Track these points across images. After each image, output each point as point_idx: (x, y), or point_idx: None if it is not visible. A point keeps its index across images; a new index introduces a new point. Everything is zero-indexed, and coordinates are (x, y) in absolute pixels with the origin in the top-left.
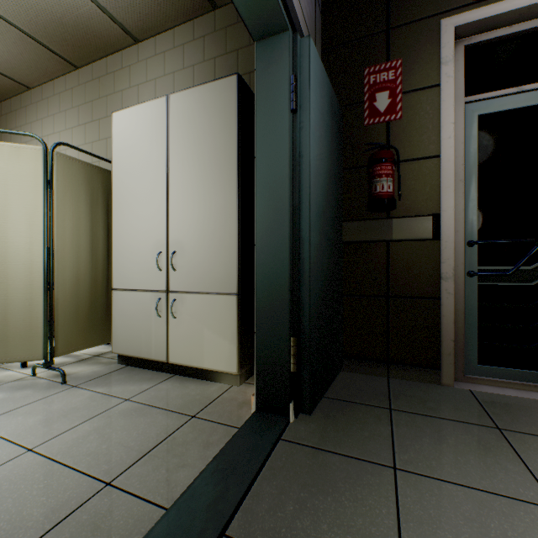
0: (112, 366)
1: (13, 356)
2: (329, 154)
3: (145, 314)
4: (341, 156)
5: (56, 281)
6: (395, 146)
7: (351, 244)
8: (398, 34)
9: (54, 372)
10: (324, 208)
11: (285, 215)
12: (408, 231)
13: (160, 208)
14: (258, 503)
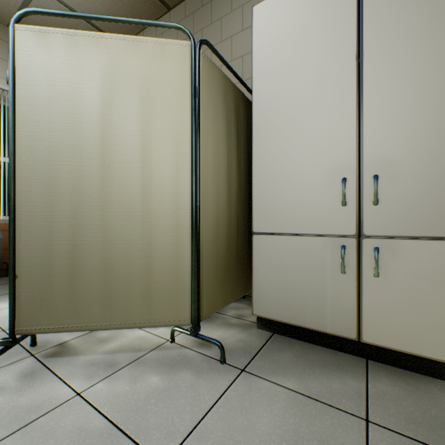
0: (253, 331)
1: (156, 318)
2: None
3: (312, 268)
4: None
5: (201, 220)
6: None
7: None
8: None
9: (191, 337)
10: None
11: None
12: None
13: (341, 116)
14: None
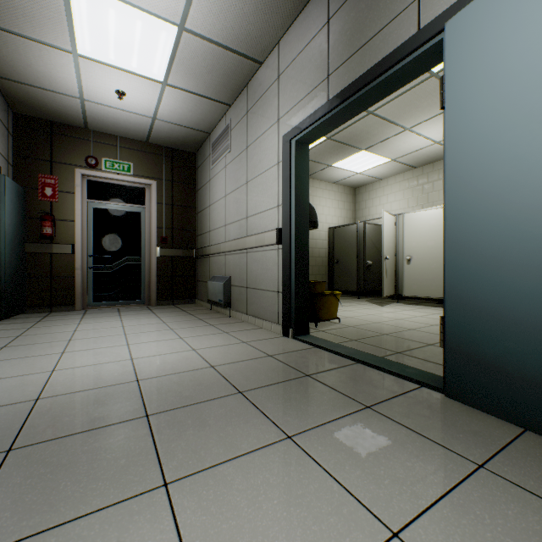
0: None
1: None
2: (17, 215)
3: None
4: (26, 212)
5: None
6: (56, 213)
7: (32, 253)
8: (57, 165)
9: None
10: (14, 239)
11: None
12: (62, 250)
13: None
14: None
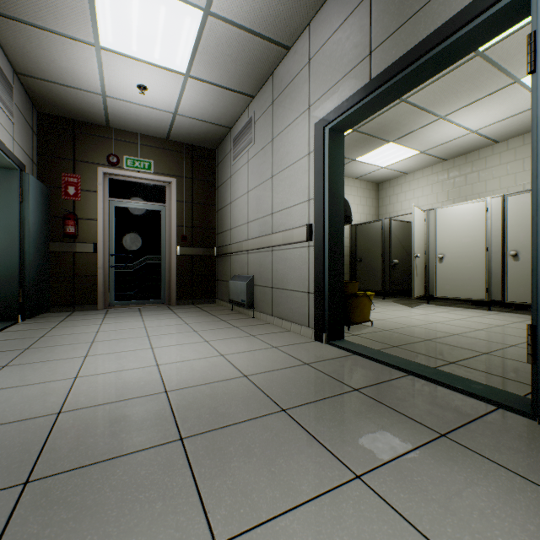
0: None
1: None
2: (41, 214)
3: None
4: (50, 211)
5: None
6: (78, 212)
7: (56, 252)
8: (80, 164)
9: None
10: (38, 238)
11: (17, 242)
12: (84, 249)
13: None
14: (10, 329)
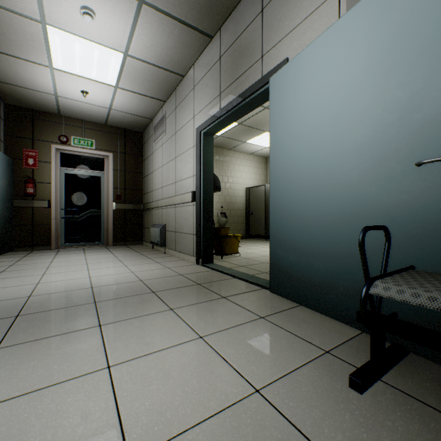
0: None
1: None
2: (8, 179)
3: None
4: (14, 176)
5: None
6: (36, 177)
7: (18, 207)
8: (38, 142)
9: None
10: (5, 197)
11: None
12: (41, 204)
13: None
14: None
